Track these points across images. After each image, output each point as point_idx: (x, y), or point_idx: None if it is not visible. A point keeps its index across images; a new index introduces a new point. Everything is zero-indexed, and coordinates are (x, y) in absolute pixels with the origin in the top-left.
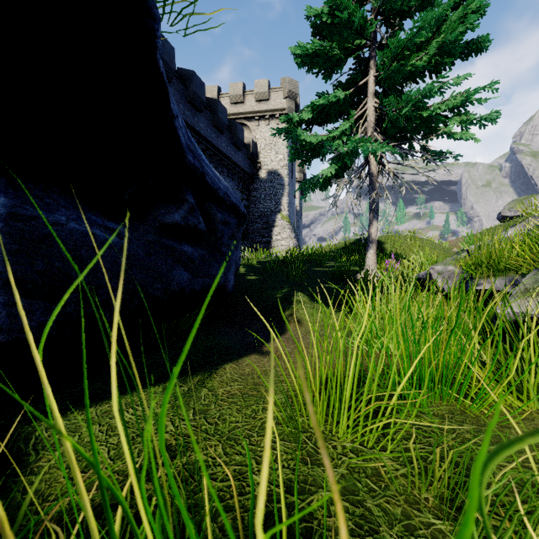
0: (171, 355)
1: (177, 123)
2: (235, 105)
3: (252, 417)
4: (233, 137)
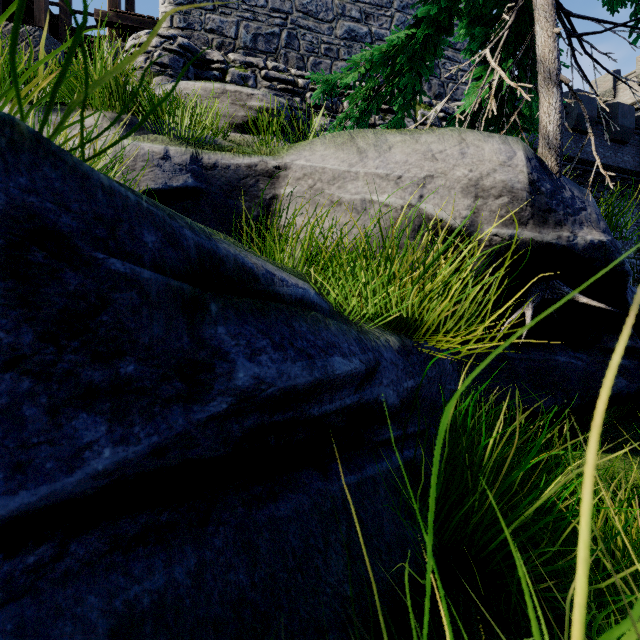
0: (607, 437)
1: (627, 295)
2: None
3: None
4: None
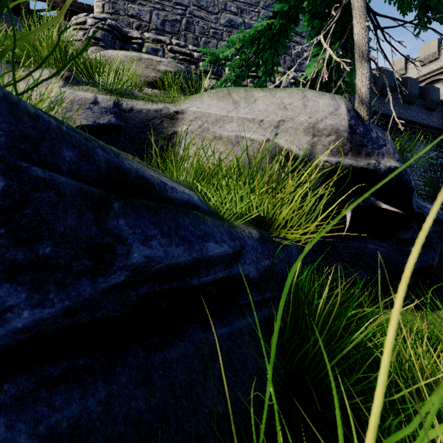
0: None
1: (413, 203)
2: (426, 65)
3: None
4: (425, 102)
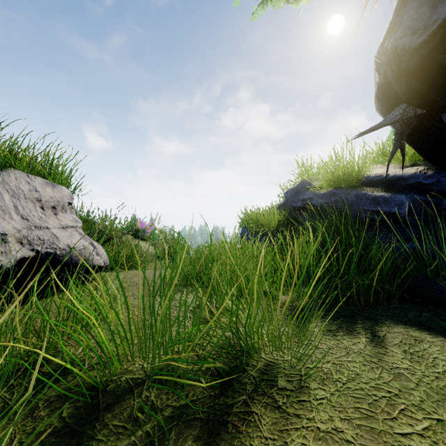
0: None
1: None
2: None
3: (338, 366)
4: None
